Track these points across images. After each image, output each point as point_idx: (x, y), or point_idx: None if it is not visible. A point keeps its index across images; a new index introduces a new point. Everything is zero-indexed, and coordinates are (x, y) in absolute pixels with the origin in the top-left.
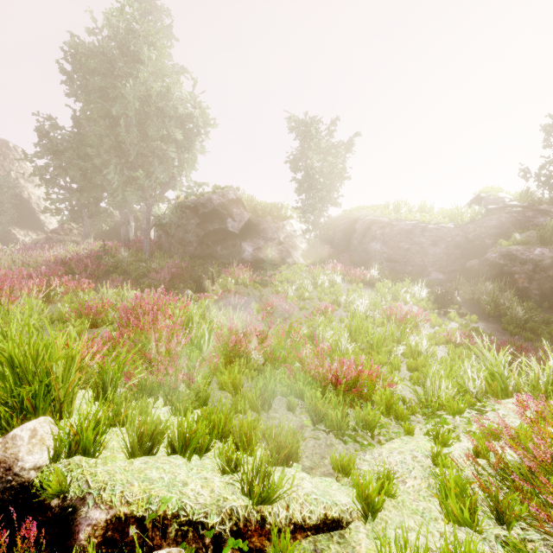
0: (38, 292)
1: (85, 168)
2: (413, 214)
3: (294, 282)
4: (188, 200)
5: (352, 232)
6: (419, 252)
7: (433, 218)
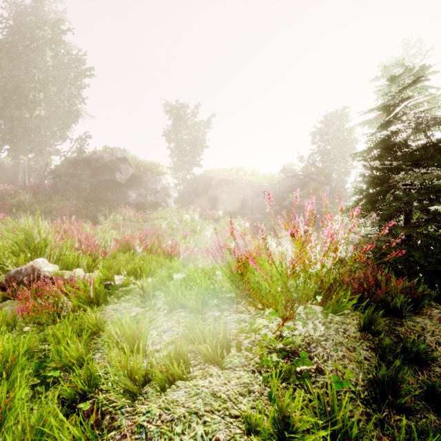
0: None
1: None
2: (247, 176)
3: (166, 218)
4: (83, 156)
5: (209, 186)
6: (249, 201)
7: (258, 179)
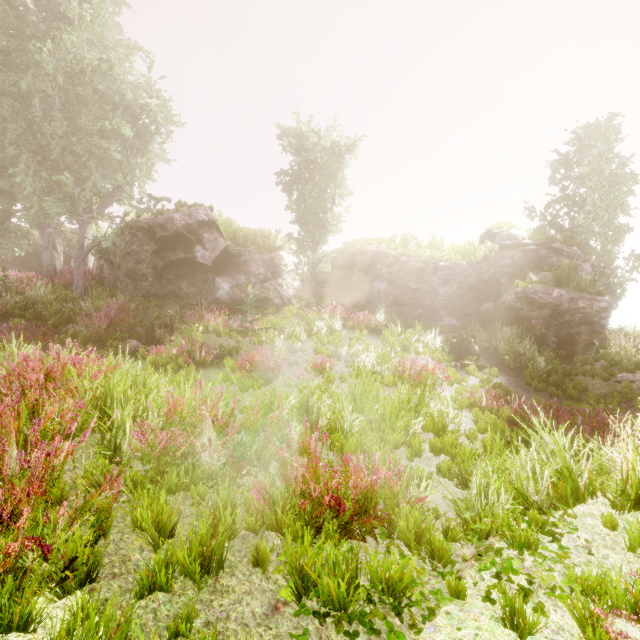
0: None
1: None
2: (422, 249)
3: (283, 329)
4: (141, 219)
5: (355, 269)
6: (430, 293)
7: (444, 254)
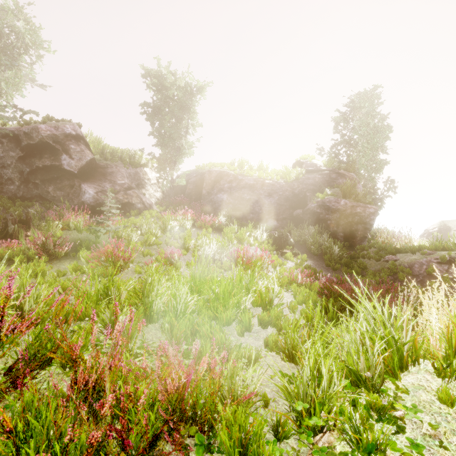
0: None
1: None
2: (254, 171)
3: (140, 226)
4: (6, 128)
5: (204, 184)
6: (259, 203)
7: (268, 175)
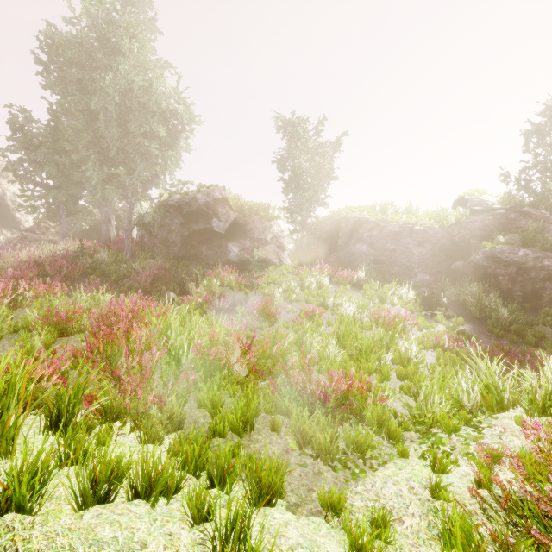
0: (4, 296)
1: (62, 164)
2: (399, 216)
3: (281, 283)
4: (172, 199)
5: (340, 233)
6: (405, 254)
7: (419, 219)
